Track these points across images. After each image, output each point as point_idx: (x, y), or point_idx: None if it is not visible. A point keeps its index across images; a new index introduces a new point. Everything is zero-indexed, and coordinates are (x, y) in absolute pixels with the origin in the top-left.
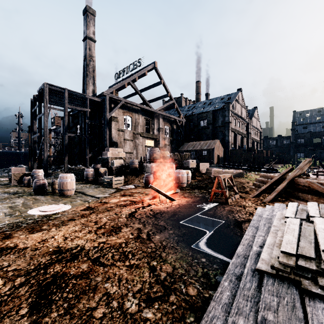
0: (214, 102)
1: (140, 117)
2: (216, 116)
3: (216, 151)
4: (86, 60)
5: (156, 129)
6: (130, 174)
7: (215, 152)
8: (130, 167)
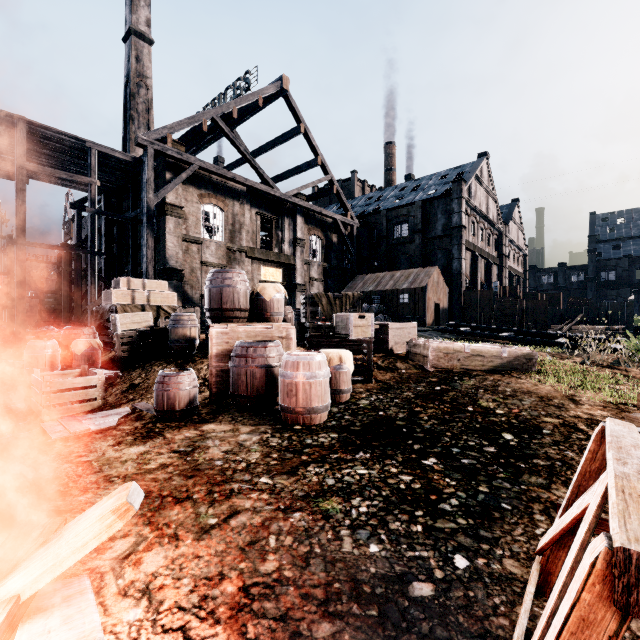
0: (426, 183)
1: (246, 211)
2: (430, 214)
3: (433, 294)
4: (129, 84)
5: (287, 242)
6: (166, 360)
7: (430, 297)
8: (170, 335)
